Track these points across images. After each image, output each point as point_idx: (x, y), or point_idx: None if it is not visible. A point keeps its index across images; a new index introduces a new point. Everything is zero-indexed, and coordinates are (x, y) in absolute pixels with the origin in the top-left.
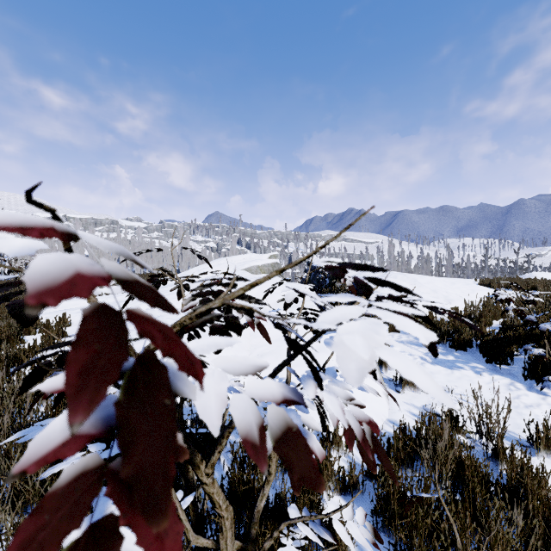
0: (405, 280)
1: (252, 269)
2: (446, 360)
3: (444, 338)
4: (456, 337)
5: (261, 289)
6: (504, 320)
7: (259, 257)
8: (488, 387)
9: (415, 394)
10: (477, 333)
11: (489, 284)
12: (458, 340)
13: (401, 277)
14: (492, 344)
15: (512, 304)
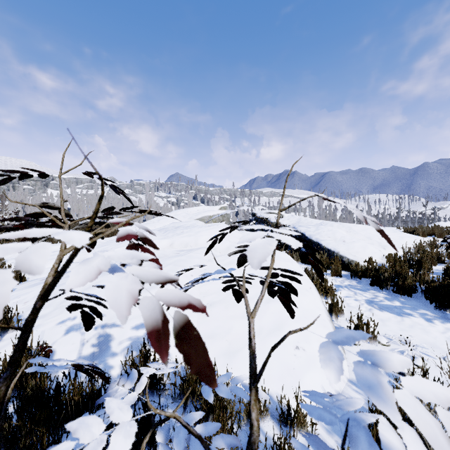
0: (341, 228)
1: (205, 218)
2: (393, 306)
3: (388, 283)
4: (401, 282)
5: (211, 236)
6: (446, 266)
7: (211, 209)
8: (445, 338)
9: (371, 346)
10: (420, 279)
11: (413, 232)
12: (402, 286)
13: (337, 225)
14: (439, 291)
15: (442, 250)
